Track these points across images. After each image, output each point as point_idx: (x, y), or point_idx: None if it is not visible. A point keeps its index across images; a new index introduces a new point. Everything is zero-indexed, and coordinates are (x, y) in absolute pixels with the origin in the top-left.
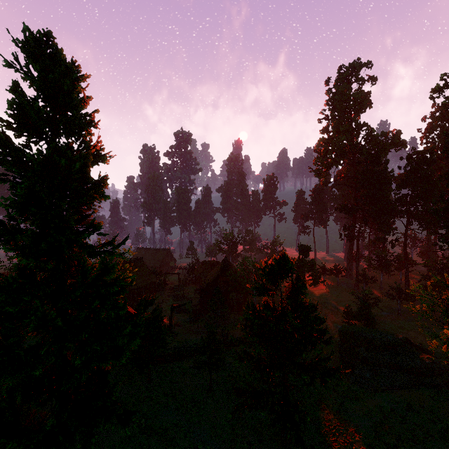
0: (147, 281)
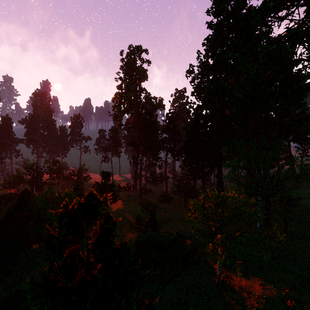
0: None
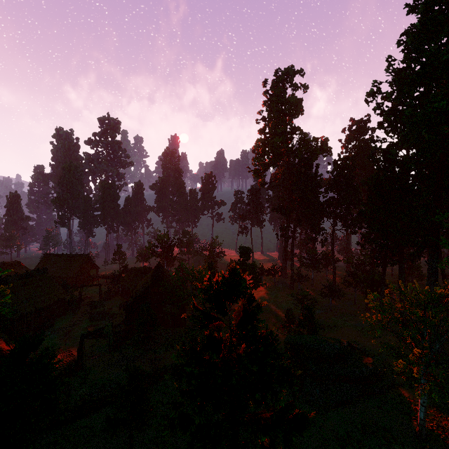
0: (52, 299)
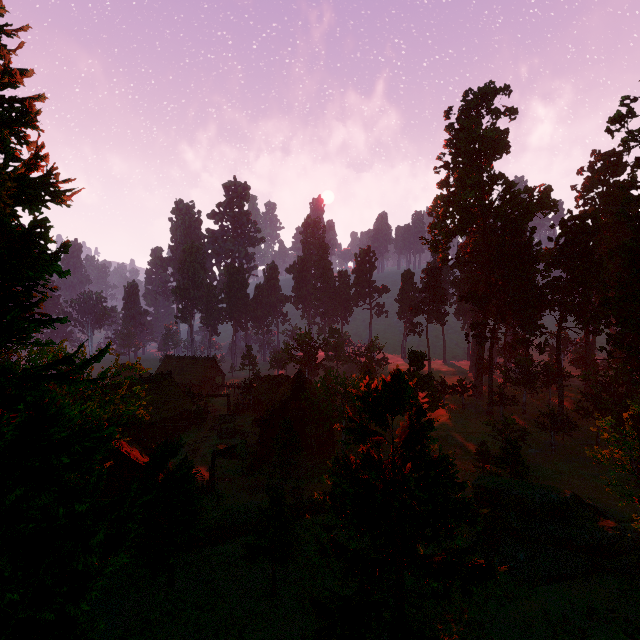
0: (178, 409)
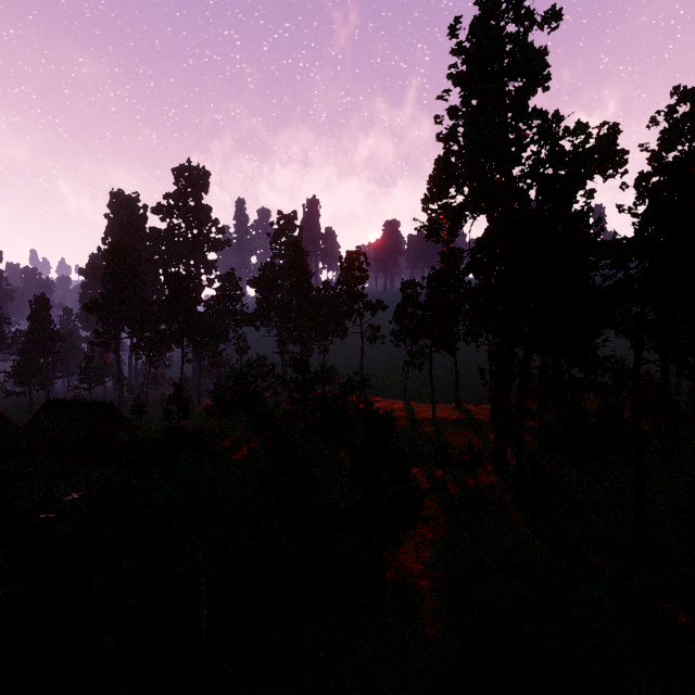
0: None
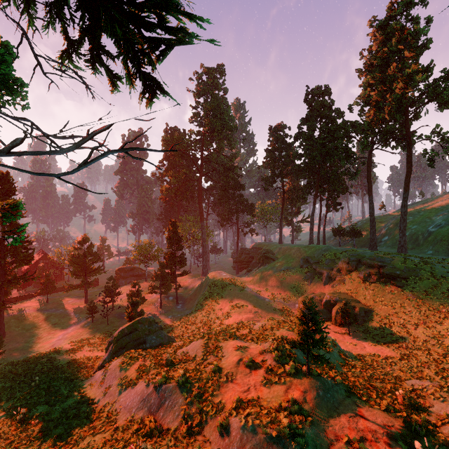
0: None
